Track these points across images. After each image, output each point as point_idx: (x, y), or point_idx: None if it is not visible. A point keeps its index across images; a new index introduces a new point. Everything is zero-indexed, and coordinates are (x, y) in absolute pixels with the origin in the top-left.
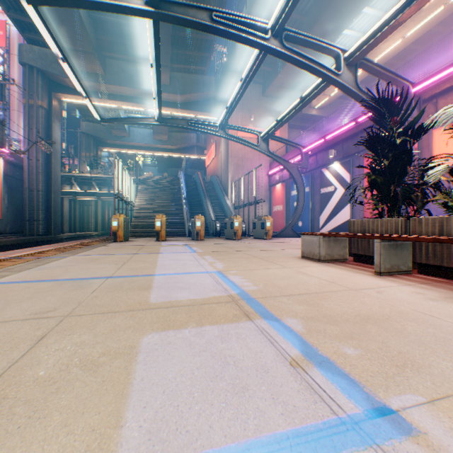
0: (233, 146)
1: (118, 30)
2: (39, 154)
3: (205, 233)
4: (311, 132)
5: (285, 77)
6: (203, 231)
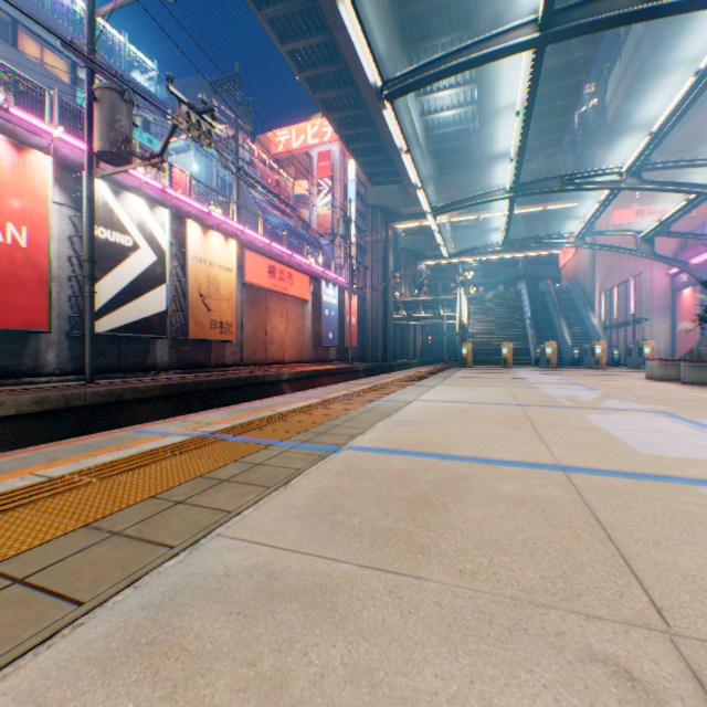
0: (601, 241)
1: (453, 150)
2: (378, 286)
3: (557, 361)
4: None
5: (697, 124)
6: (553, 359)
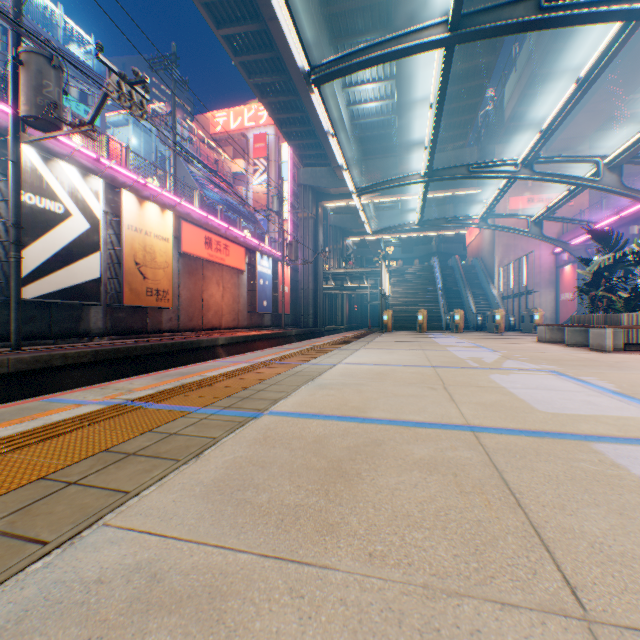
0: (500, 223)
1: (376, 138)
2: (309, 258)
3: (464, 327)
4: (637, 179)
5: (576, 128)
6: (461, 324)
